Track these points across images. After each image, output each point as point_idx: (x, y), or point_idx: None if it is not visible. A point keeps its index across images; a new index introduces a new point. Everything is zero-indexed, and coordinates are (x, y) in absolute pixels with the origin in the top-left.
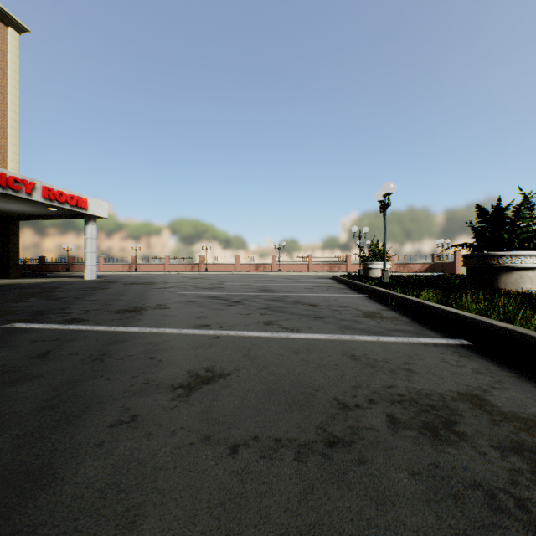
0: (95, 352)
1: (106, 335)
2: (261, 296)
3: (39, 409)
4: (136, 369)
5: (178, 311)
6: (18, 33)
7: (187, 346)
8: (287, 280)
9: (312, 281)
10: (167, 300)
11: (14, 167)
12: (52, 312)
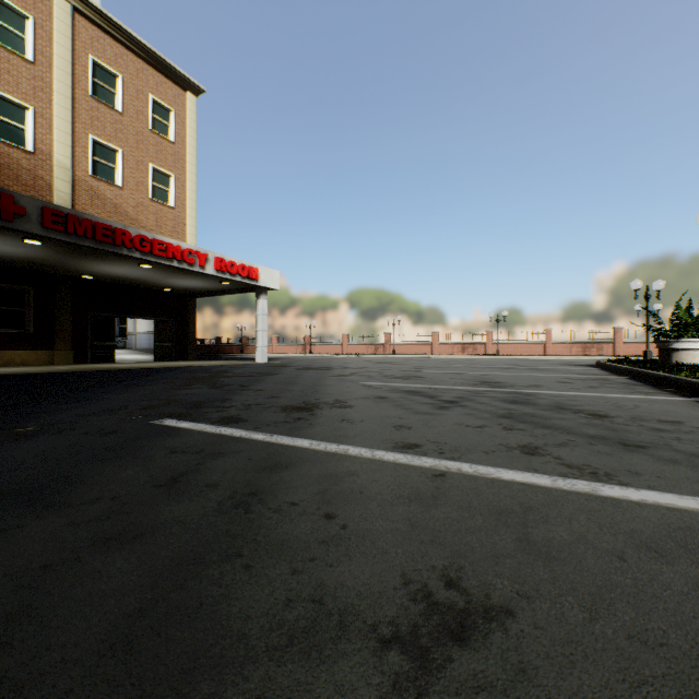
0: (241, 485)
1: (263, 450)
2: (488, 394)
3: (103, 651)
4: (300, 547)
5: (365, 412)
6: (195, 96)
7: (388, 492)
8: (516, 367)
9: (561, 370)
10: (347, 393)
11: (192, 241)
12: (210, 405)
